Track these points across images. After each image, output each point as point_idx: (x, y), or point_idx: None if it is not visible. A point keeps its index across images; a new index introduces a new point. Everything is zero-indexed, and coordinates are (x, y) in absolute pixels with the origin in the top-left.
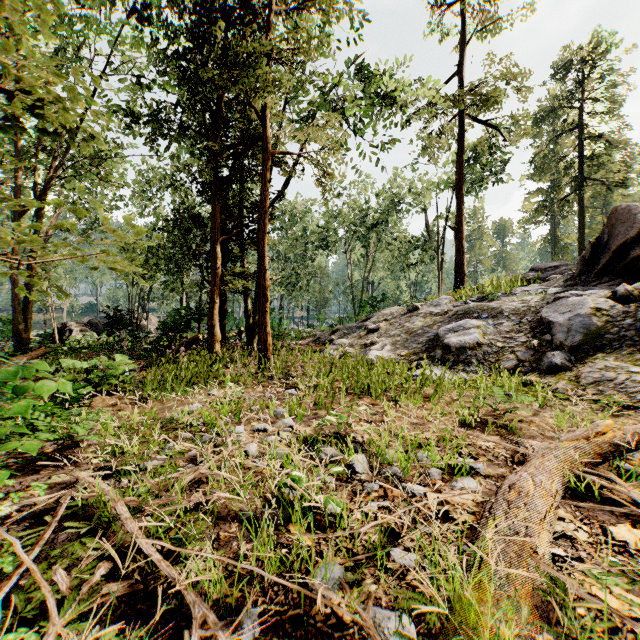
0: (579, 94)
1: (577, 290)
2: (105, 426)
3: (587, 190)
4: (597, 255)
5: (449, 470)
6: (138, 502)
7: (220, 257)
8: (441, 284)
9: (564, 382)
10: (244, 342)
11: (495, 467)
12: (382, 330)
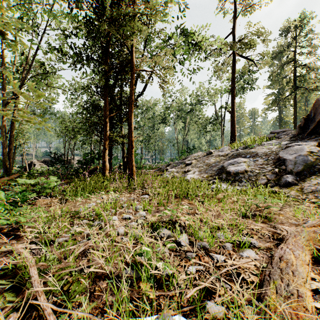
0: (294, 43)
1: (298, 142)
2: (40, 216)
3: (298, 93)
4: (307, 124)
5: (236, 244)
6: (47, 266)
7: (108, 125)
8: (223, 141)
9: (294, 191)
10: (122, 170)
11: (263, 242)
12: (193, 164)
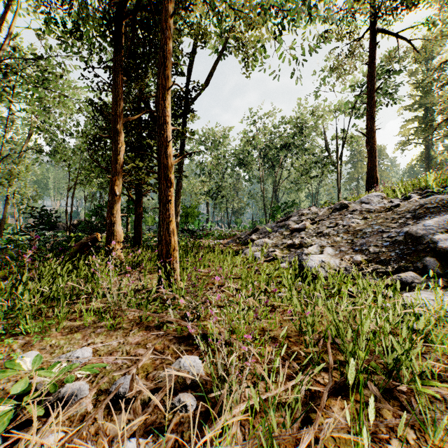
0: None
1: None
2: None
3: None
4: None
5: None
6: None
7: (122, 140)
8: (340, 192)
9: None
10: None
11: None
12: (309, 229)
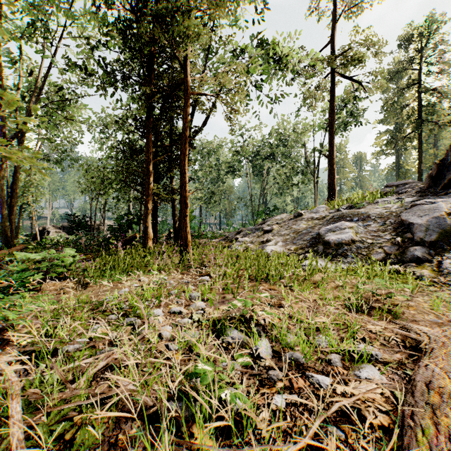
0: (418, 59)
1: (429, 199)
2: (45, 308)
3: (424, 130)
4: (442, 172)
5: (348, 355)
6: (41, 395)
7: (152, 175)
8: (316, 198)
9: (426, 271)
10: (172, 240)
11: (390, 352)
12: (275, 231)
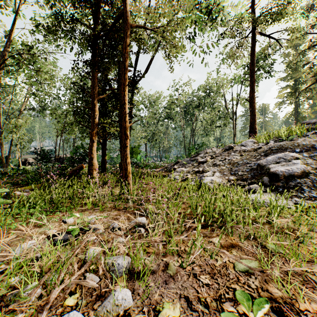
0: None
1: None
2: None
3: None
4: None
5: None
6: None
7: (97, 110)
8: (235, 137)
9: None
10: None
11: None
12: (209, 162)
